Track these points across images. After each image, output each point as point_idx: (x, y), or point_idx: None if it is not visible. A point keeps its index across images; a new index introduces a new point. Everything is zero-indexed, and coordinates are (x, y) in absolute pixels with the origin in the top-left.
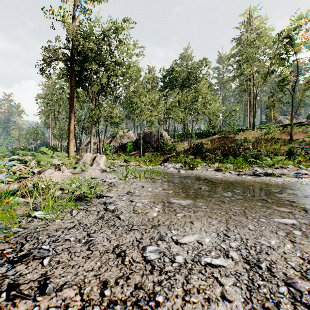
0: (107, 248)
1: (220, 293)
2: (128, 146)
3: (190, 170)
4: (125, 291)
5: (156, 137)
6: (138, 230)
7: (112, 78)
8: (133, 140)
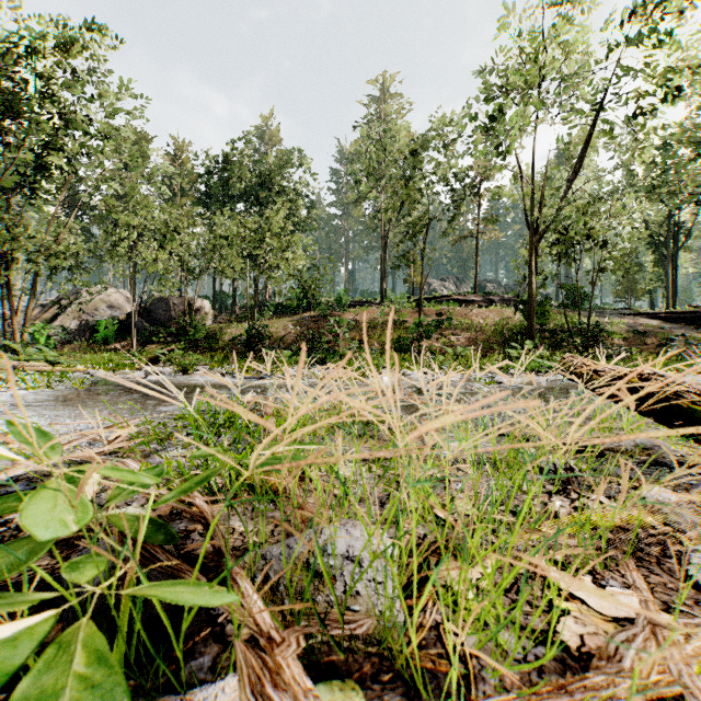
0: None
1: None
2: (101, 329)
3: (180, 375)
4: None
5: (180, 309)
6: None
7: (54, 155)
8: (123, 315)
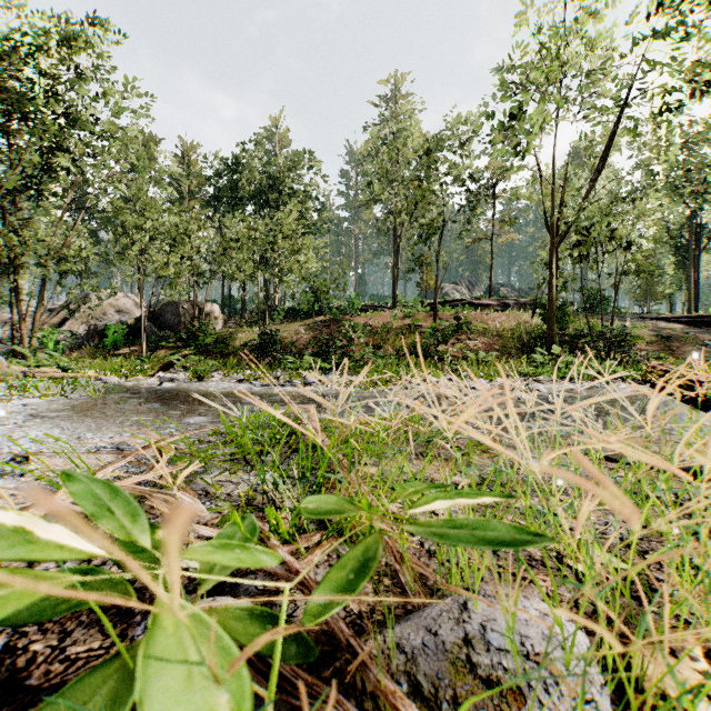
0: None
1: None
2: (110, 334)
3: (196, 382)
4: None
5: (190, 314)
6: None
7: (62, 157)
8: (132, 319)
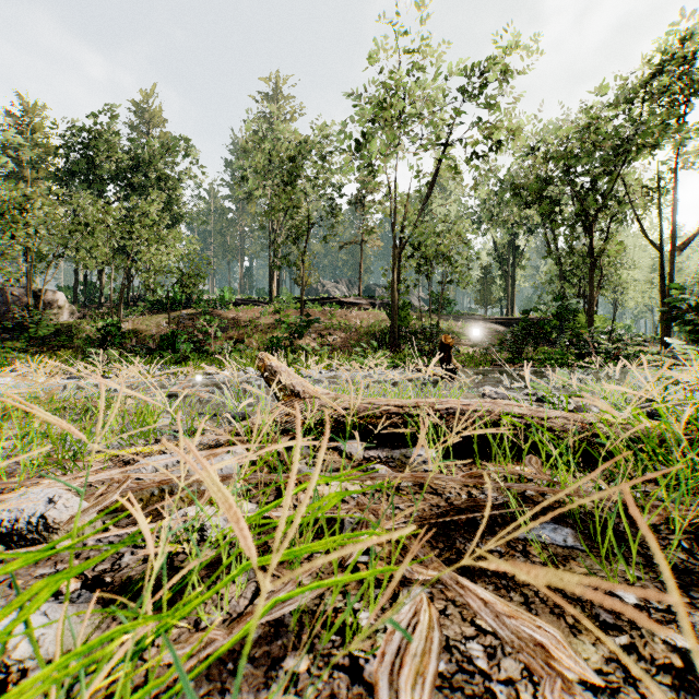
0: None
1: None
2: None
3: None
4: None
5: (23, 302)
6: None
7: None
8: None
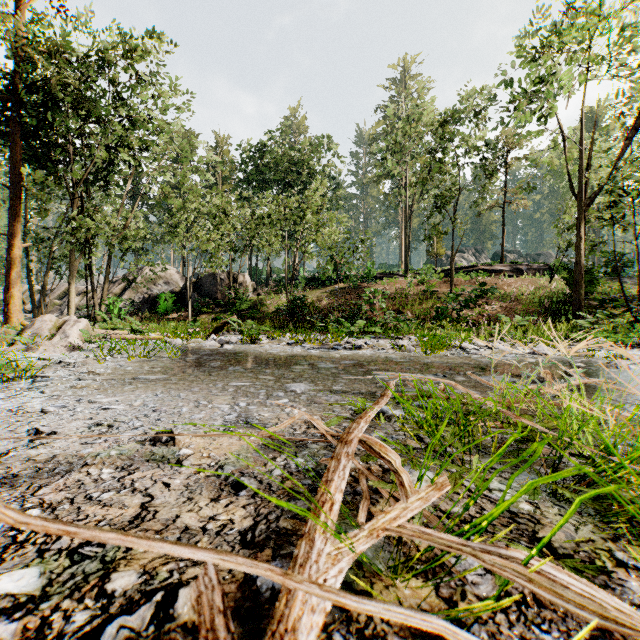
0: (5, 409)
1: (90, 417)
2: (162, 301)
3: (249, 344)
4: (5, 423)
5: (226, 283)
6: (57, 398)
7: (124, 152)
8: (177, 289)
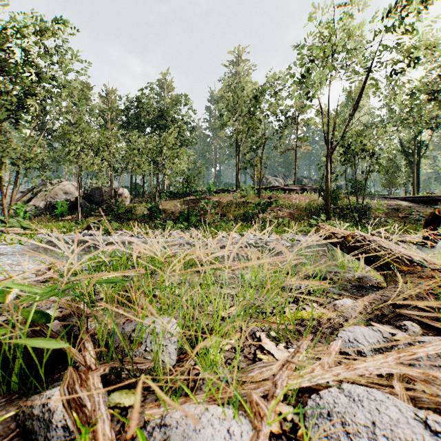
0: None
1: None
2: (59, 207)
3: (105, 236)
4: None
5: (109, 195)
6: None
7: (29, 98)
8: (73, 198)
